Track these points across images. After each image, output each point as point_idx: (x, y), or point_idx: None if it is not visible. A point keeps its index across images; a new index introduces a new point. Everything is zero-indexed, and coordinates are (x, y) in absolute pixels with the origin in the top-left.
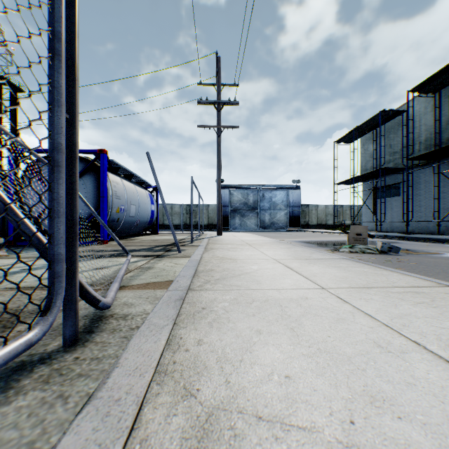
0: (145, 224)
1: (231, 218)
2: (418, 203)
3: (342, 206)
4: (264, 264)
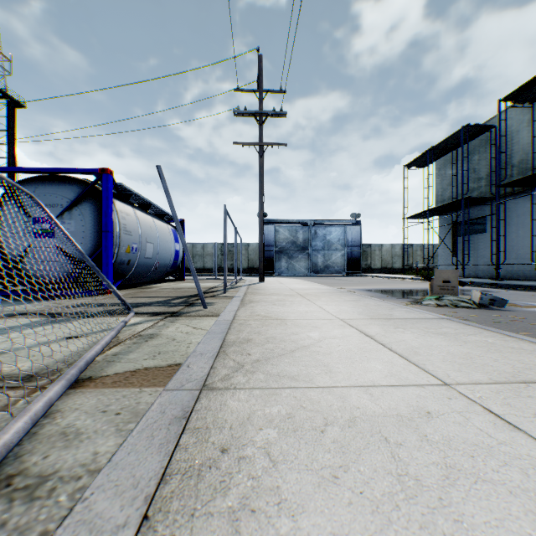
0: (167, 267)
1: (276, 260)
2: (510, 241)
3: (411, 246)
4: (329, 329)
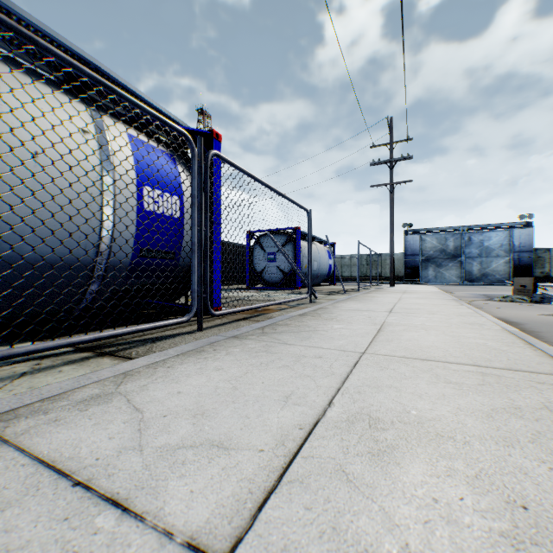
0: (324, 276)
1: (421, 269)
2: None
3: None
4: (388, 298)
